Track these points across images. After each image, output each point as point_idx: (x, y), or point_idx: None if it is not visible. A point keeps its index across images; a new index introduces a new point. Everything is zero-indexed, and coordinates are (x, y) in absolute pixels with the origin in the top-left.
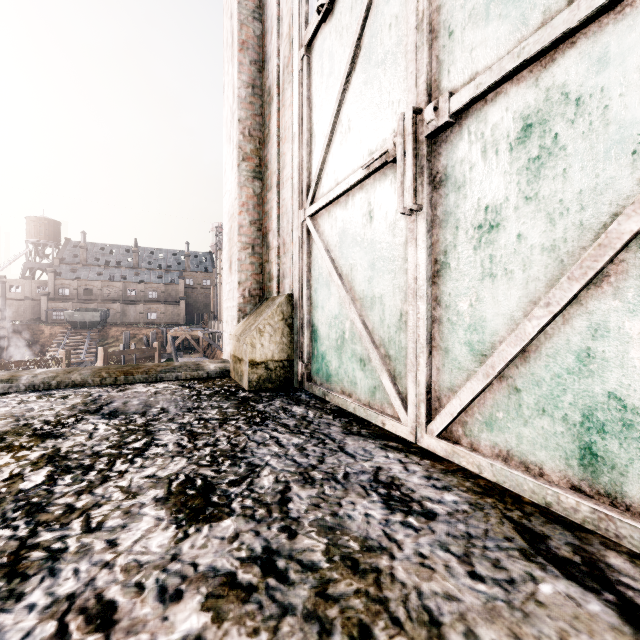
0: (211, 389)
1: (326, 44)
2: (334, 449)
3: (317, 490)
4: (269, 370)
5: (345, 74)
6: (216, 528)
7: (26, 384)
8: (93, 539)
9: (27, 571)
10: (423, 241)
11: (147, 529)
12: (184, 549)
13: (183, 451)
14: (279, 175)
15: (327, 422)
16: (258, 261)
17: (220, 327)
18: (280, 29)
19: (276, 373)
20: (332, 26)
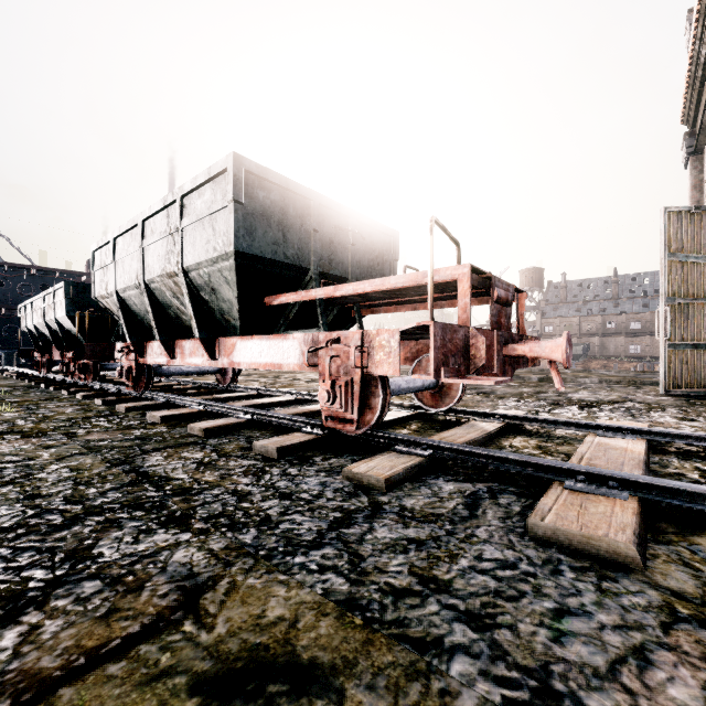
0: None
1: None
2: None
3: None
4: None
5: None
6: None
7: (613, 372)
8: None
9: None
10: None
11: None
12: None
13: None
14: None
15: None
16: None
17: None
18: None
19: None
20: None
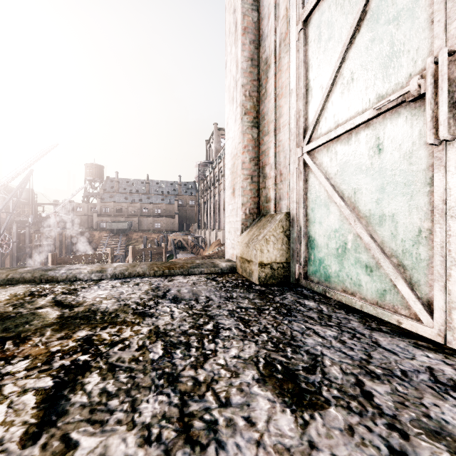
0: (230, 282)
1: (324, 16)
2: (371, 344)
3: (389, 386)
4: (273, 269)
5: (349, 36)
6: (326, 417)
7: (111, 274)
8: (231, 414)
9: (200, 440)
10: (455, 167)
11: (268, 410)
12: (314, 436)
13: (246, 335)
14: (276, 123)
15: (343, 317)
16: (255, 188)
17: (202, 233)
18: (276, 13)
19: (278, 272)
20: (331, 1)
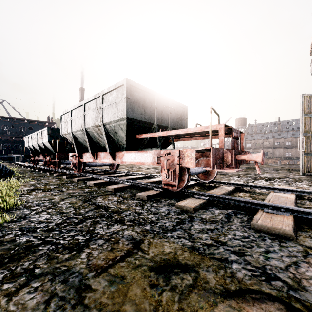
0: None
1: None
2: None
3: None
4: None
5: None
6: None
7: (279, 165)
8: None
9: None
10: None
11: None
12: None
13: None
14: None
15: None
16: None
17: None
18: None
19: None
20: None
